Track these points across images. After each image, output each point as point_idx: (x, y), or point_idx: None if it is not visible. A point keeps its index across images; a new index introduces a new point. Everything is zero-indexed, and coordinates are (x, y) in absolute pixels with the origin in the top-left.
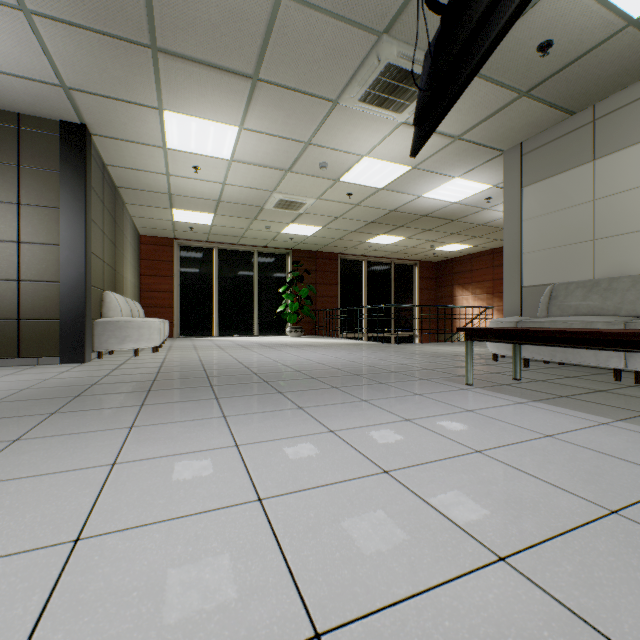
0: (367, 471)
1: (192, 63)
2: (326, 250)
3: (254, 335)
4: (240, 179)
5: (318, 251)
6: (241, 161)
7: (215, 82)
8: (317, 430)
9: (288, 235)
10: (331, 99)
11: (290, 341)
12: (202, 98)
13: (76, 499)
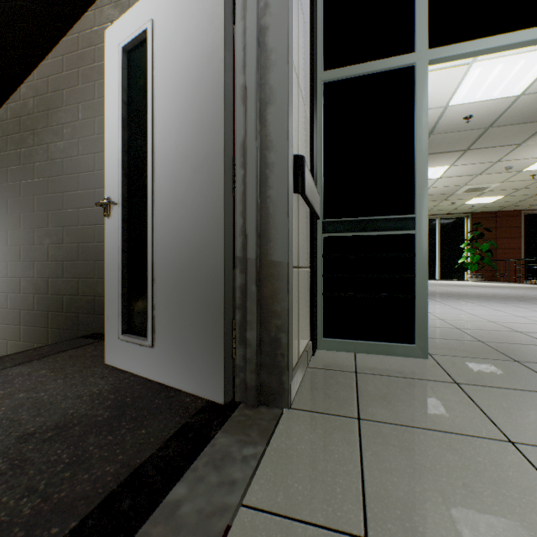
0: (534, 311)
1: (433, 154)
2: (506, 209)
3: (437, 279)
4: (441, 184)
5: (497, 211)
6: (445, 177)
7: (442, 156)
8: (512, 306)
9: (469, 205)
10: (516, 144)
11: (473, 284)
12: (432, 162)
13: (447, 306)
